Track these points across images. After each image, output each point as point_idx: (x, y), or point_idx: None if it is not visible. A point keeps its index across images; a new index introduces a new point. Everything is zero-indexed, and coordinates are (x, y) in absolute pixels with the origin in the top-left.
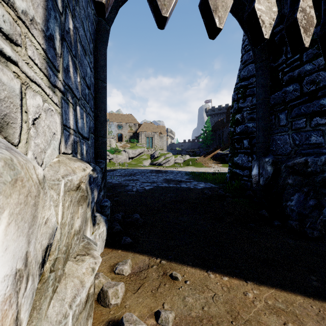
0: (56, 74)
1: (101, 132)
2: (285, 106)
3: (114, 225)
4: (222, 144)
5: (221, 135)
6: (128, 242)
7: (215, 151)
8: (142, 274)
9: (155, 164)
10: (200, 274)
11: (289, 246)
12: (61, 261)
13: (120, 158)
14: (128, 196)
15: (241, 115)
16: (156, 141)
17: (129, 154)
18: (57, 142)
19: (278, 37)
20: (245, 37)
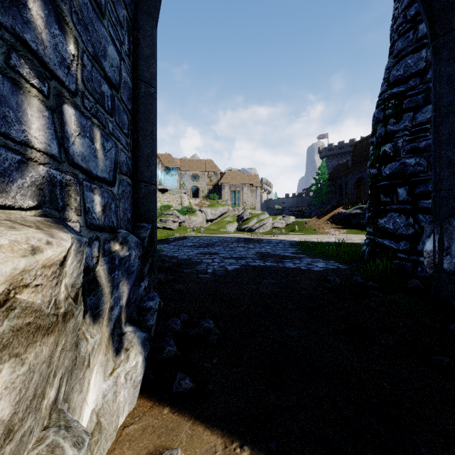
0: None
1: (144, 174)
2: None
3: (164, 345)
4: (346, 199)
5: (344, 185)
6: (185, 388)
7: (335, 210)
8: None
9: (244, 229)
10: None
11: None
12: None
13: (194, 220)
14: (199, 282)
15: (392, 145)
16: (245, 197)
17: (206, 215)
18: None
19: None
20: (399, 10)
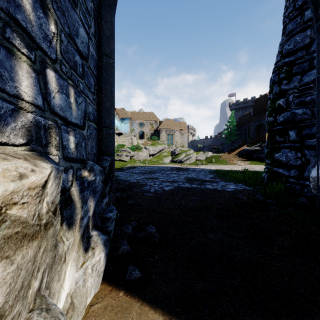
0: None
1: (105, 121)
2: None
3: (120, 244)
4: (249, 139)
5: (247, 130)
6: (135, 277)
7: (241, 147)
8: None
9: (176, 161)
10: None
11: None
12: None
13: (141, 155)
14: (144, 198)
15: (284, 99)
16: (176, 138)
17: (149, 151)
18: None
19: None
20: (290, 1)
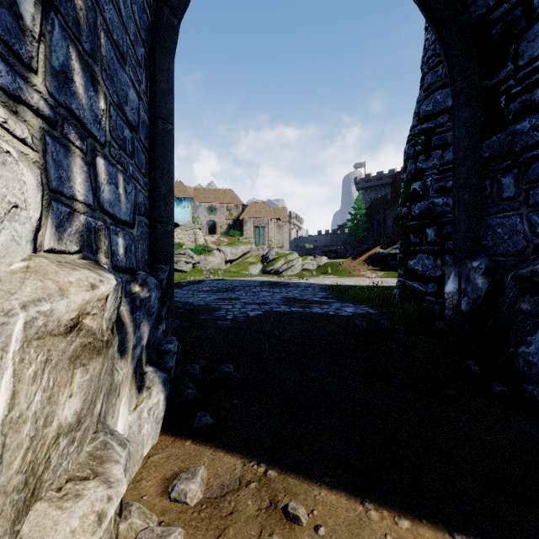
0: (22, 74)
1: (161, 214)
2: (513, 160)
3: (183, 388)
4: (384, 237)
5: (383, 222)
6: (206, 423)
7: (372, 250)
8: (225, 503)
9: (270, 271)
10: (349, 508)
11: (533, 442)
12: (4, 515)
13: (211, 261)
14: (218, 329)
15: (421, 183)
16: (271, 234)
17: (225, 255)
18: (26, 226)
19: (500, 29)
20: (429, 42)
